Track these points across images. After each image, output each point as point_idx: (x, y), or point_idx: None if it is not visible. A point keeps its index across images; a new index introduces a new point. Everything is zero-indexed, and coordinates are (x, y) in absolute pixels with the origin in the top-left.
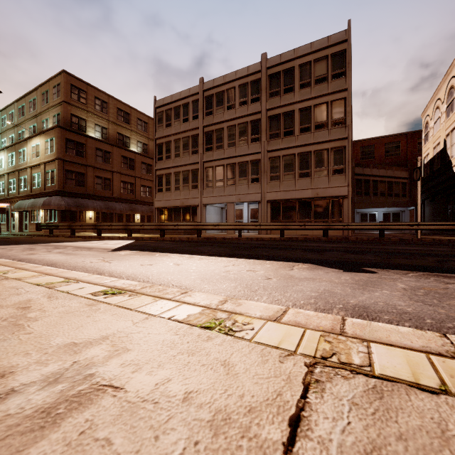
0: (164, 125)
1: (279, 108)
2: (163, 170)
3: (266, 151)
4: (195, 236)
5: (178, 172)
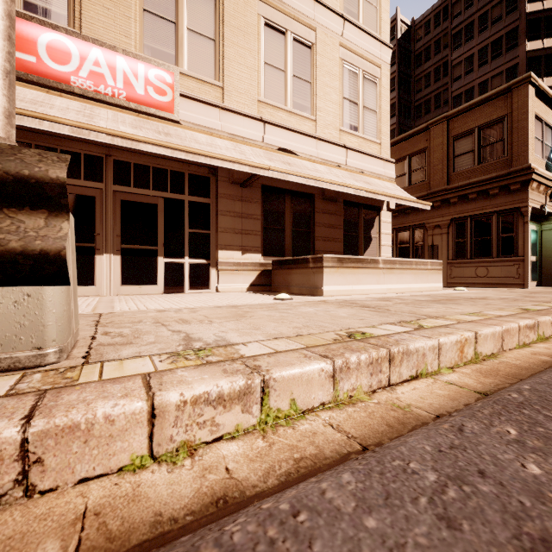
0: None
1: None
2: None
3: None
4: None
5: None
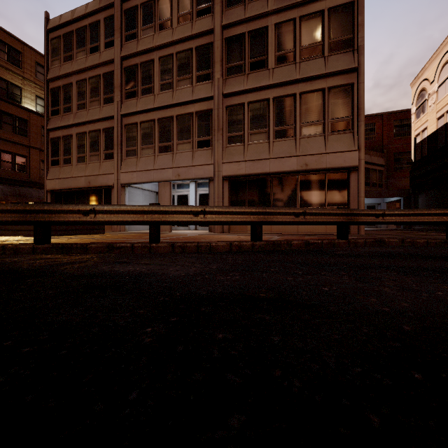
0: (61, 58)
1: (242, 24)
2: (60, 131)
3: (221, 94)
4: (58, 239)
5: (83, 133)
